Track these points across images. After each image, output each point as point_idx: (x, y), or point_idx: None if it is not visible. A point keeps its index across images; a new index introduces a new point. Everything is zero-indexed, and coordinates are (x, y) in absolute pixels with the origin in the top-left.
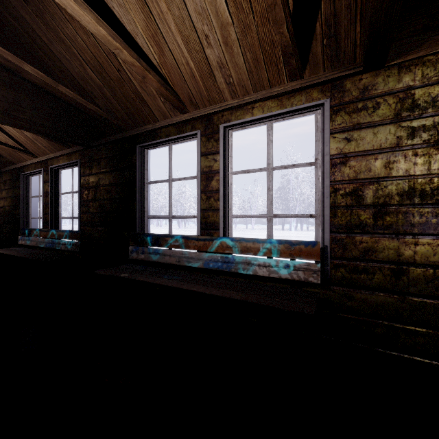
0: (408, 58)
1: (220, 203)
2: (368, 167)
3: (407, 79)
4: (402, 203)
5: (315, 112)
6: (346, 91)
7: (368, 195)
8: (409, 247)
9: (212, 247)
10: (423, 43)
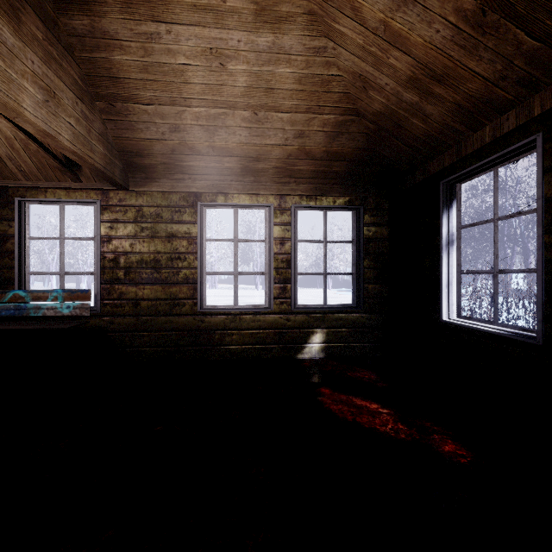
0: (140, 190)
1: (15, 262)
2: (122, 245)
3: (140, 200)
4: (138, 267)
5: (95, 205)
6: (111, 198)
7: (122, 262)
8: (141, 291)
9: (5, 298)
10: (146, 184)
